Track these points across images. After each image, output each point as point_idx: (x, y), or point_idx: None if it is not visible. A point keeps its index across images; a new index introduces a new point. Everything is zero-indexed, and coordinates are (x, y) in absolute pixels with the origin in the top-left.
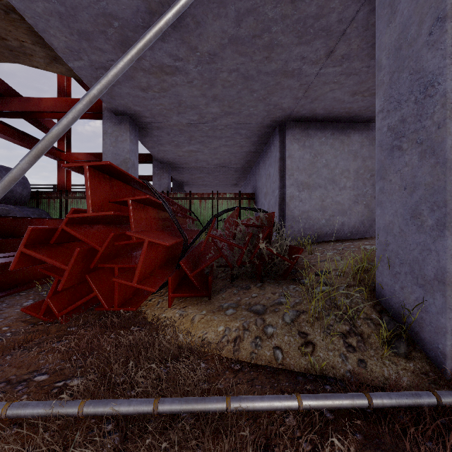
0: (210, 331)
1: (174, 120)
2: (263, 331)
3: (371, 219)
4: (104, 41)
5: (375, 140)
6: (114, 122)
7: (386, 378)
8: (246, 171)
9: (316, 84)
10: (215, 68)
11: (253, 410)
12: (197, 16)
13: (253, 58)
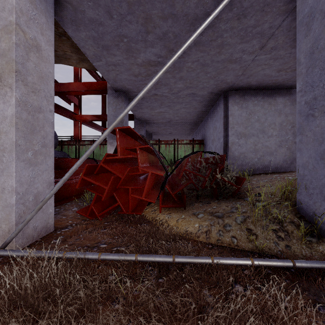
0: (190, 227)
1: (152, 93)
2: (223, 227)
3: (291, 158)
4: (116, 50)
5: (295, 101)
6: (114, 96)
7: (304, 256)
8: (197, 124)
9: (251, 66)
10: (183, 61)
11: (226, 264)
12: (175, 32)
13: (209, 53)
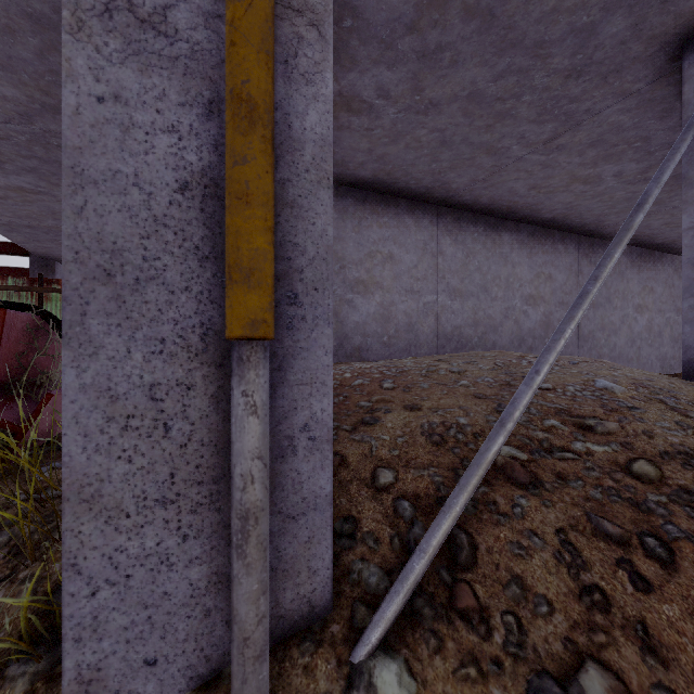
0: None
1: None
2: None
3: (341, 334)
4: None
5: (347, 212)
6: None
7: None
8: None
9: None
10: None
11: None
12: None
13: None
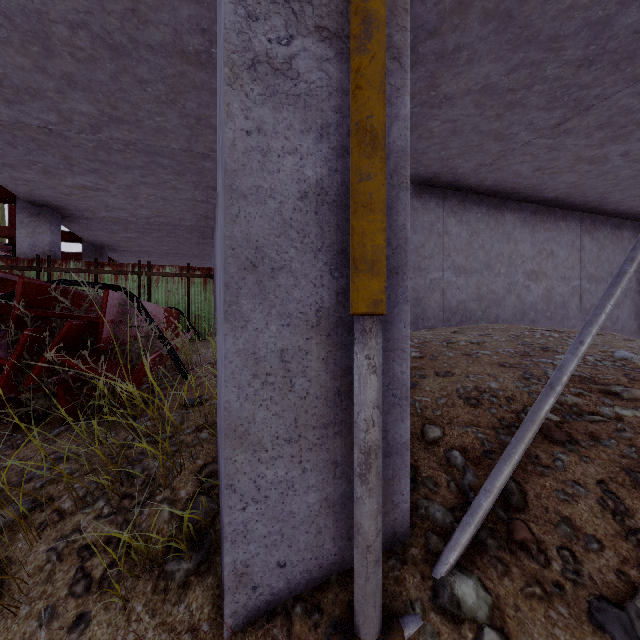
0: None
1: (8, 116)
2: None
3: None
4: None
5: None
6: None
7: None
8: (206, 233)
9: None
10: (34, 10)
11: None
12: None
13: (107, 7)
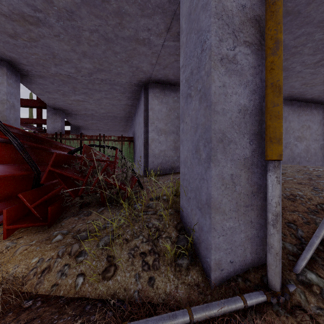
0: (21, 264)
1: (54, 71)
2: (75, 259)
3: None
4: None
5: None
6: None
7: (167, 293)
8: (129, 120)
9: (163, 54)
10: (77, 26)
11: None
12: None
13: (108, 22)
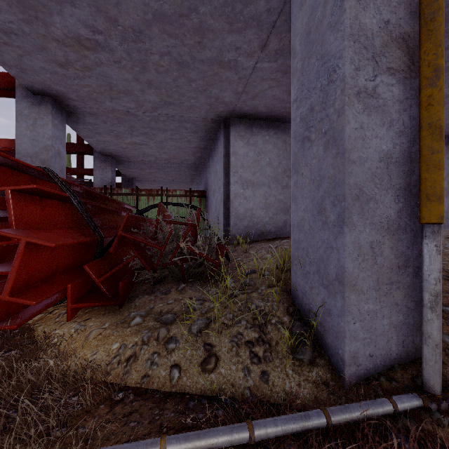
0: (101, 350)
1: (108, 106)
2: (164, 346)
3: None
4: None
5: None
6: (32, 102)
7: (287, 392)
8: (199, 168)
9: (254, 79)
10: (144, 49)
11: None
12: None
13: (185, 42)
